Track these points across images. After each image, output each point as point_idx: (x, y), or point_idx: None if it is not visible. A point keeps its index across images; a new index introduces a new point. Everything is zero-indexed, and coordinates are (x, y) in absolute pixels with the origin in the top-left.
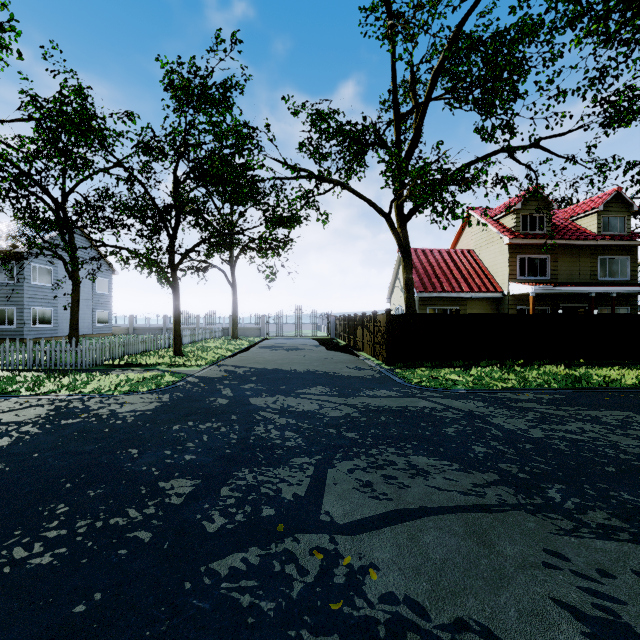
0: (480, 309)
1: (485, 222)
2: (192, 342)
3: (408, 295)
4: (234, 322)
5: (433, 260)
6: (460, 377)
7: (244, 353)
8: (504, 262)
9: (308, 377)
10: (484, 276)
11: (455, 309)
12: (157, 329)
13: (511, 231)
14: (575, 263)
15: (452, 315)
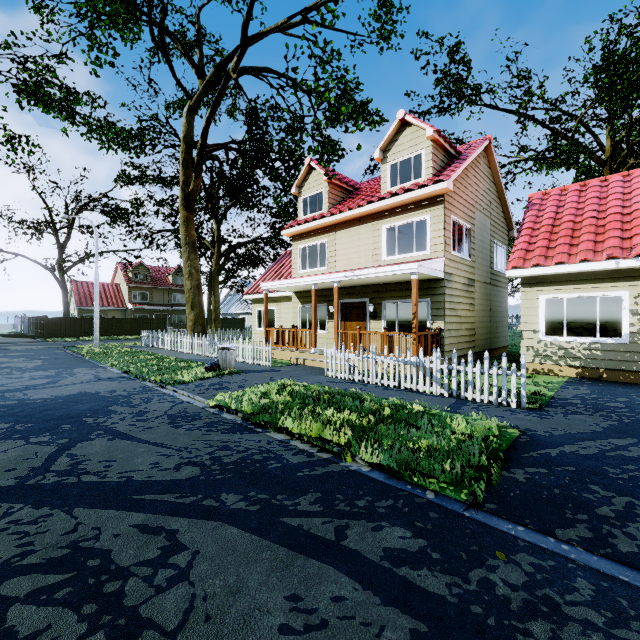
0: (116, 315)
1: (121, 272)
2: None
3: (65, 309)
4: None
5: (92, 289)
6: (70, 339)
7: None
8: (127, 293)
9: None
10: (120, 299)
11: (82, 316)
12: None
13: (131, 279)
14: (162, 296)
15: (81, 318)
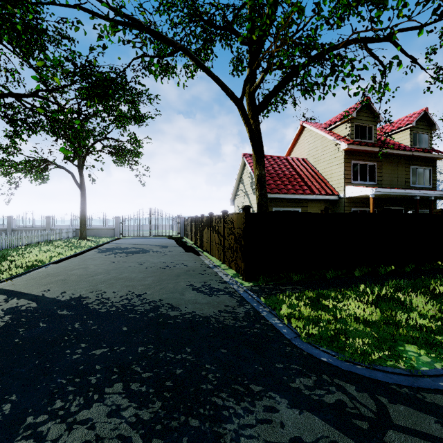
0: (318, 210)
1: (320, 132)
2: (22, 245)
3: (261, 193)
4: (82, 223)
5: (275, 165)
6: (383, 316)
7: (69, 260)
8: (340, 167)
9: (113, 330)
10: (320, 180)
11: (324, 207)
12: (0, 230)
13: (346, 139)
14: (394, 171)
15: (320, 214)
